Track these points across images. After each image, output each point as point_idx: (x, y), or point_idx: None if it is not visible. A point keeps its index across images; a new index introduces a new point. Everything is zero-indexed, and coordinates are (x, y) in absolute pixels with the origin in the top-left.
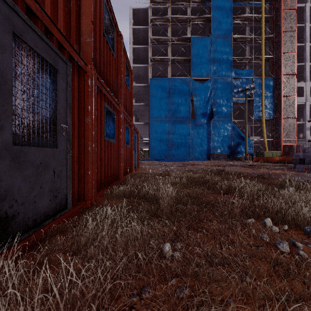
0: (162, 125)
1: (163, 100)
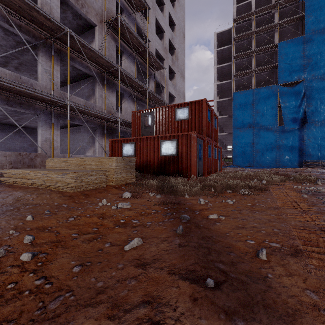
0: (245, 134)
1: (246, 111)
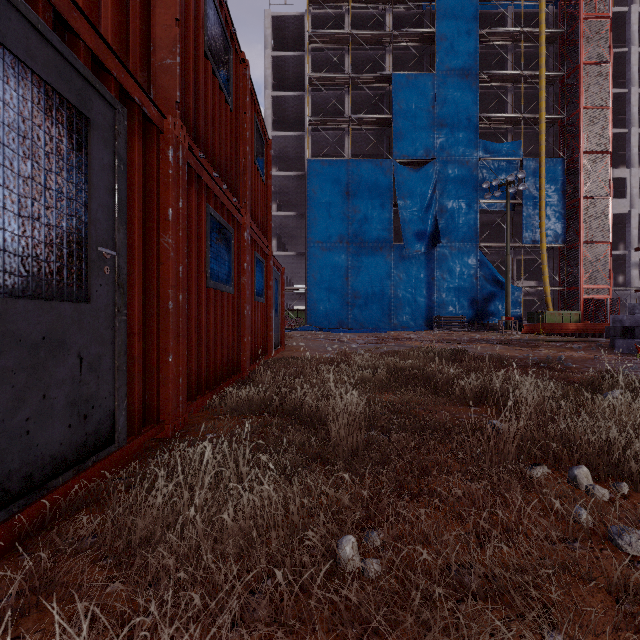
0: (333, 257)
1: (334, 206)
